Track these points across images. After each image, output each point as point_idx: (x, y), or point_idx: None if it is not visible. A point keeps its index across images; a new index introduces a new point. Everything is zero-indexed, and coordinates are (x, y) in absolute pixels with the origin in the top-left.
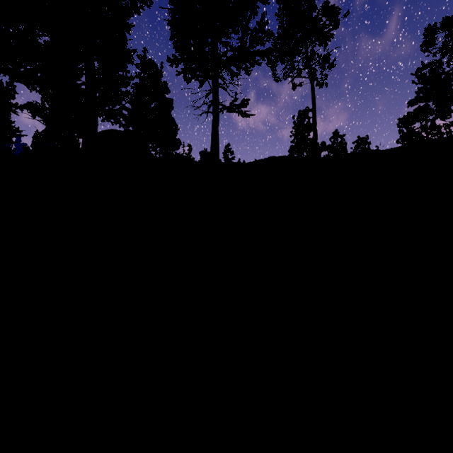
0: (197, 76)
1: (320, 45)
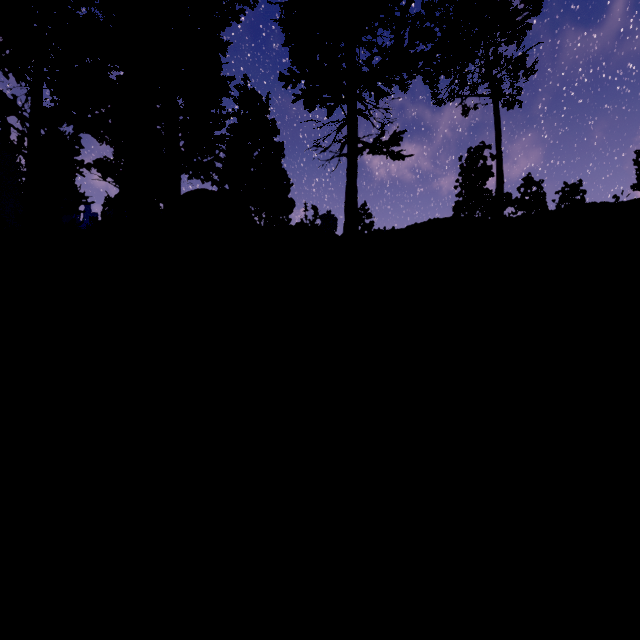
0: (325, 101)
1: (508, 43)
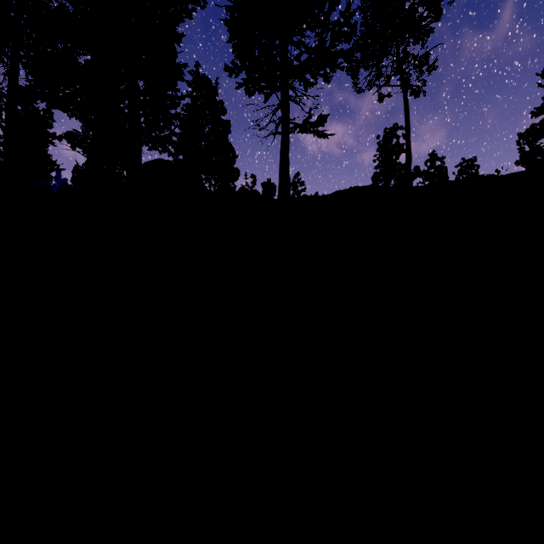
0: (262, 88)
1: (415, 43)
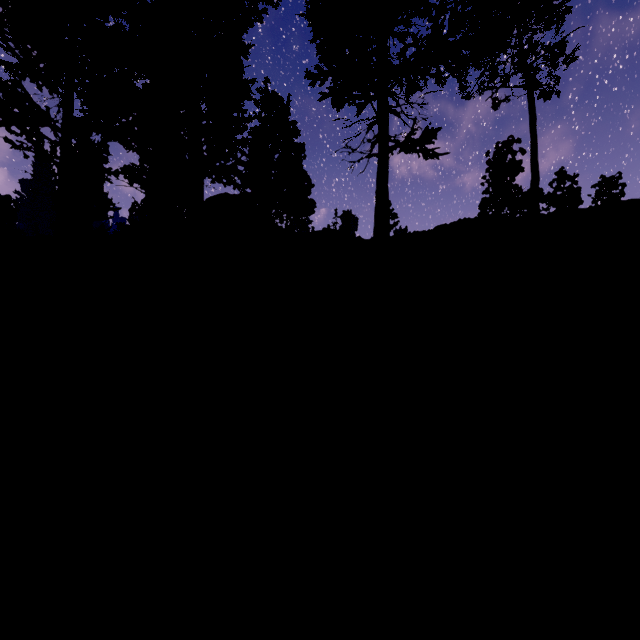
0: (354, 98)
1: (545, 30)
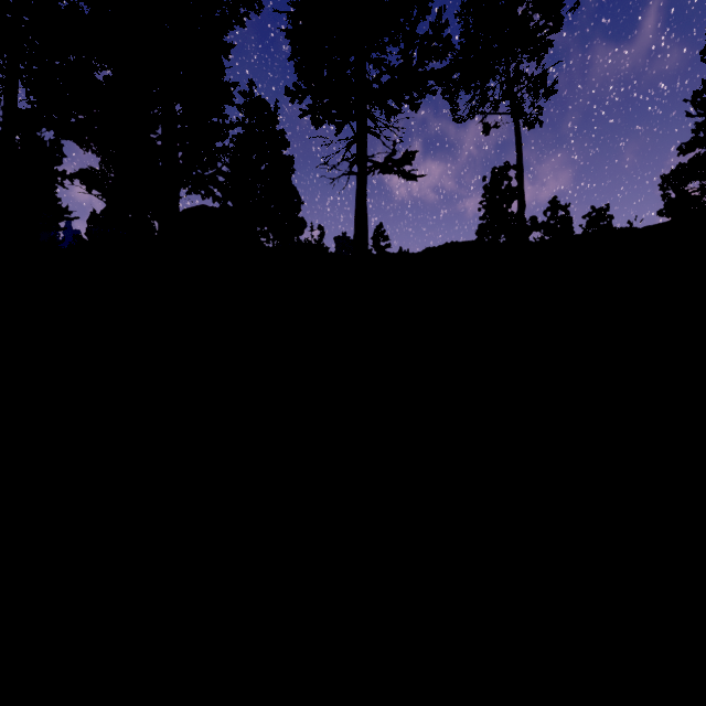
0: (333, 117)
1: (530, 60)
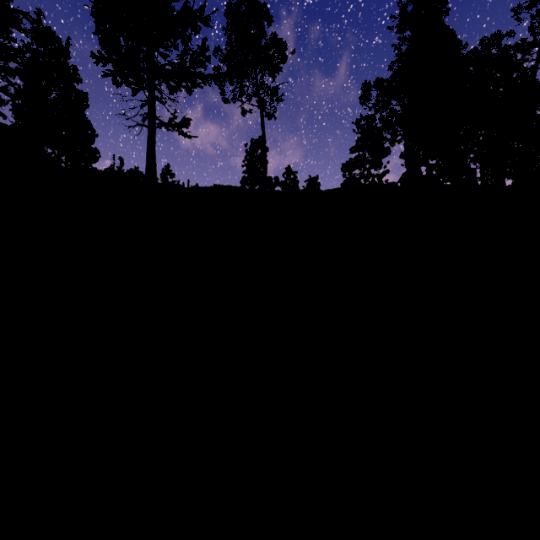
0: (130, 83)
1: (269, 75)
